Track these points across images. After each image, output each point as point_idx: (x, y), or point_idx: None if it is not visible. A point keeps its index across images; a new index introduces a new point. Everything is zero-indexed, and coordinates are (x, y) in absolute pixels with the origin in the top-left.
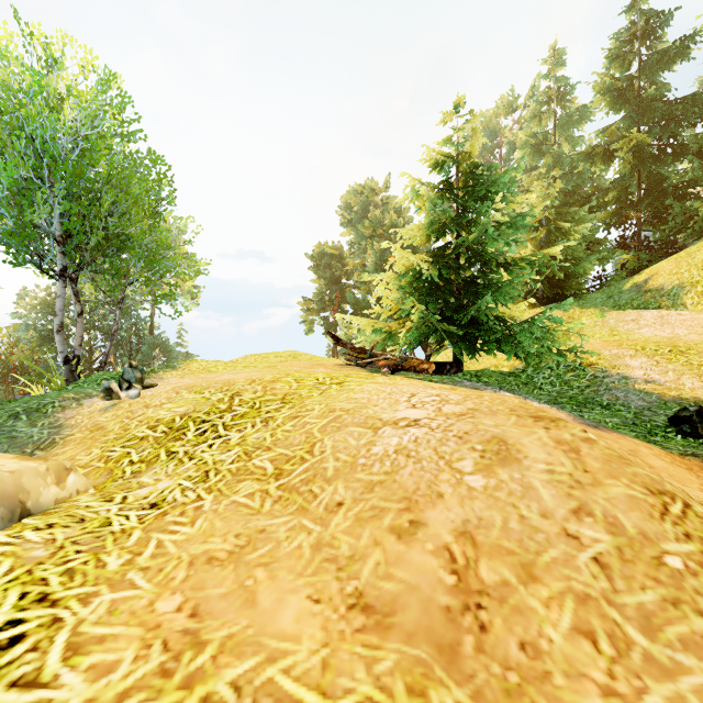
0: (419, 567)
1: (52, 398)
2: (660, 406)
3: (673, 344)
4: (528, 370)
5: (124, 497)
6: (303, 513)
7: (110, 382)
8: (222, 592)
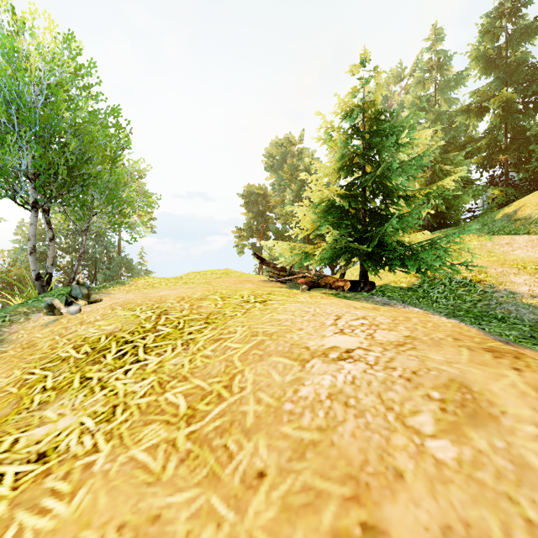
0: None
1: (5, 312)
2: None
3: None
4: (424, 286)
5: (15, 440)
6: (214, 484)
7: (52, 299)
8: None
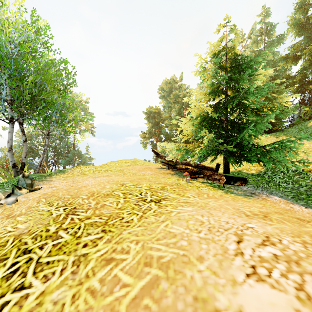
0: None
1: None
2: None
3: None
4: (268, 173)
5: None
6: None
7: None
8: None
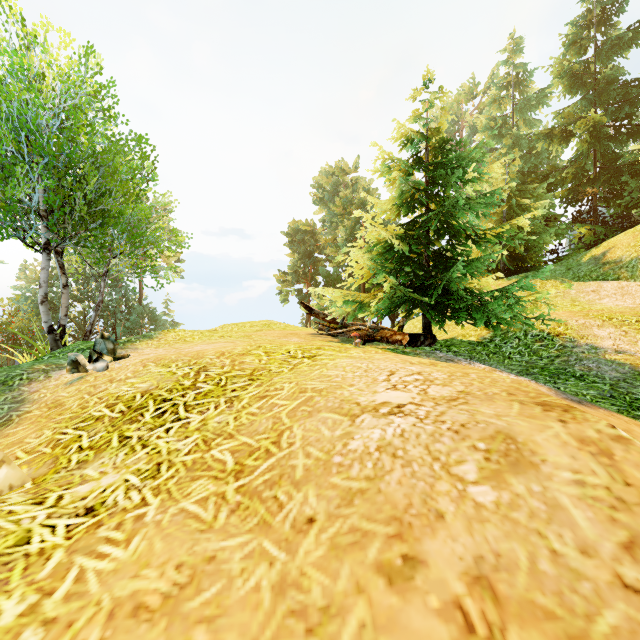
0: (421, 639)
1: (21, 369)
2: (635, 378)
3: (637, 314)
4: (496, 340)
5: (59, 496)
6: (265, 530)
7: (77, 355)
8: None
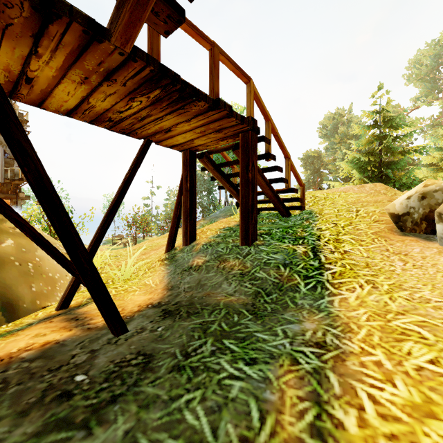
0: None
1: None
2: None
3: None
4: None
5: None
6: None
7: None
8: None
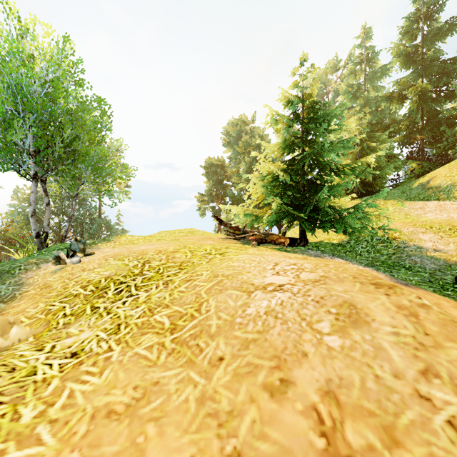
0: (290, 428)
1: (20, 262)
2: (447, 268)
3: (450, 224)
4: (351, 242)
5: (53, 346)
6: (191, 365)
7: (59, 252)
8: (115, 450)
